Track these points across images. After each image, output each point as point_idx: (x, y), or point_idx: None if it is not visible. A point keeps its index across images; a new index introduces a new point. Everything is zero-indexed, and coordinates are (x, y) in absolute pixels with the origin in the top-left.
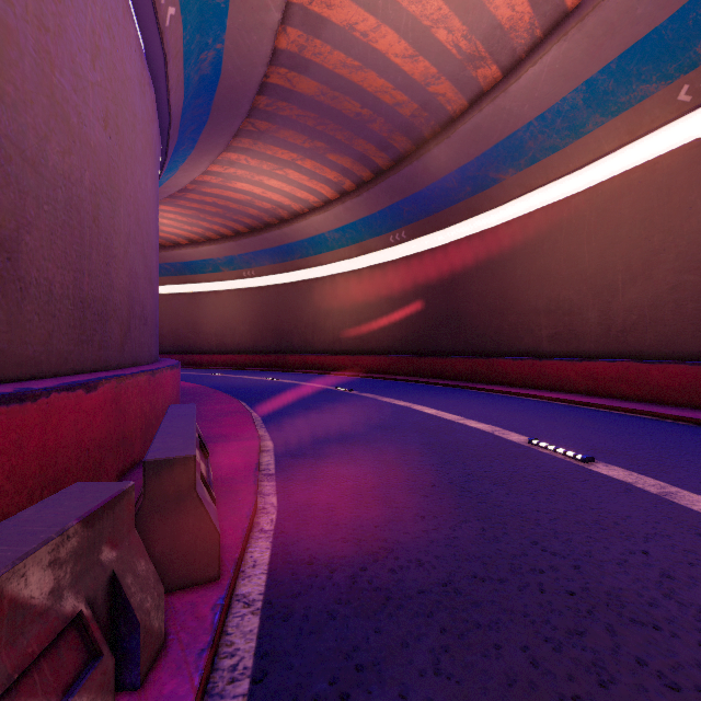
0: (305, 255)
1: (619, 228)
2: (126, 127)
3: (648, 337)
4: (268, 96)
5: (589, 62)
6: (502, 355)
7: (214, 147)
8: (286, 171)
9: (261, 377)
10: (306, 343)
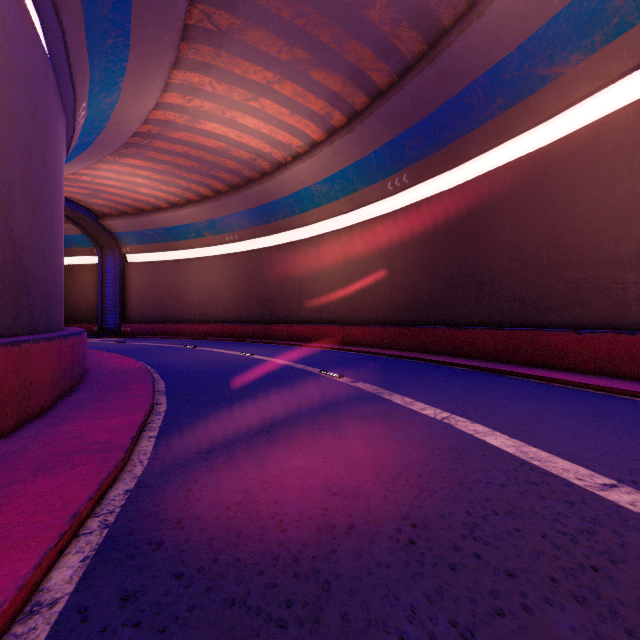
0: (289, 214)
1: None
2: None
3: None
4: None
5: None
6: (551, 326)
7: (158, 50)
8: (262, 102)
9: (235, 351)
10: (291, 311)
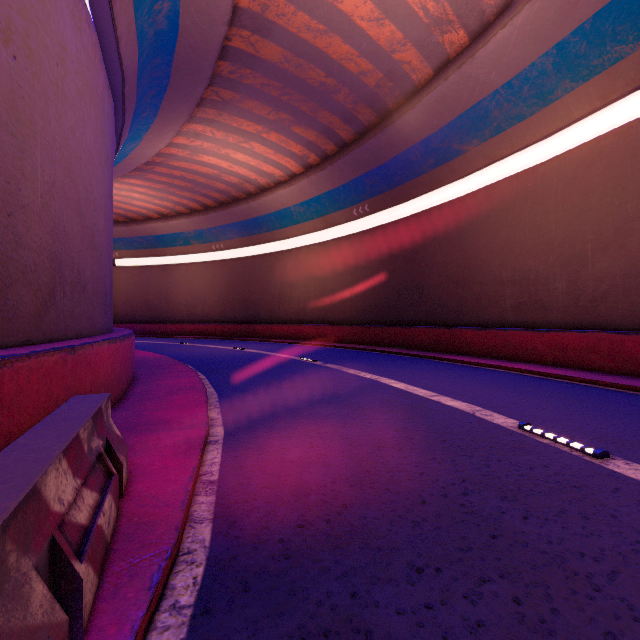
0: (271, 229)
1: (588, 196)
2: (46, 56)
3: (621, 308)
4: (231, 62)
5: (562, 23)
6: (465, 325)
7: (177, 115)
8: (252, 144)
9: (227, 346)
10: (272, 313)
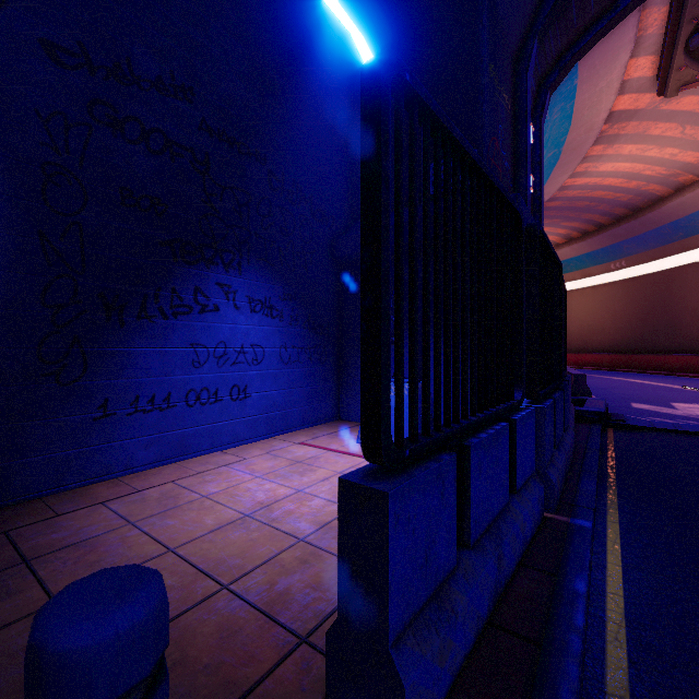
0: None
1: None
2: None
3: None
4: None
5: None
6: None
7: None
8: None
9: None
10: None
